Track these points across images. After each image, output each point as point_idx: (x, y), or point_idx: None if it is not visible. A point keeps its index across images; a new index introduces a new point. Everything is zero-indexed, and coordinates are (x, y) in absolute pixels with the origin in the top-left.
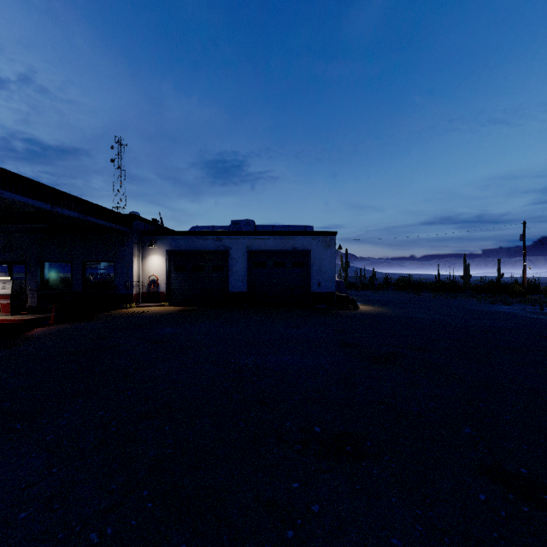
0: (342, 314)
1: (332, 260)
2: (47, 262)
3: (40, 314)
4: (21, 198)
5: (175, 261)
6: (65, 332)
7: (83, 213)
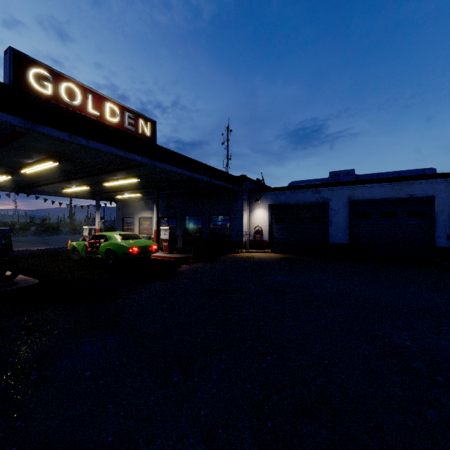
0: None
1: None
2: (187, 217)
3: (184, 254)
4: (174, 169)
5: (276, 213)
6: (200, 271)
7: (210, 177)
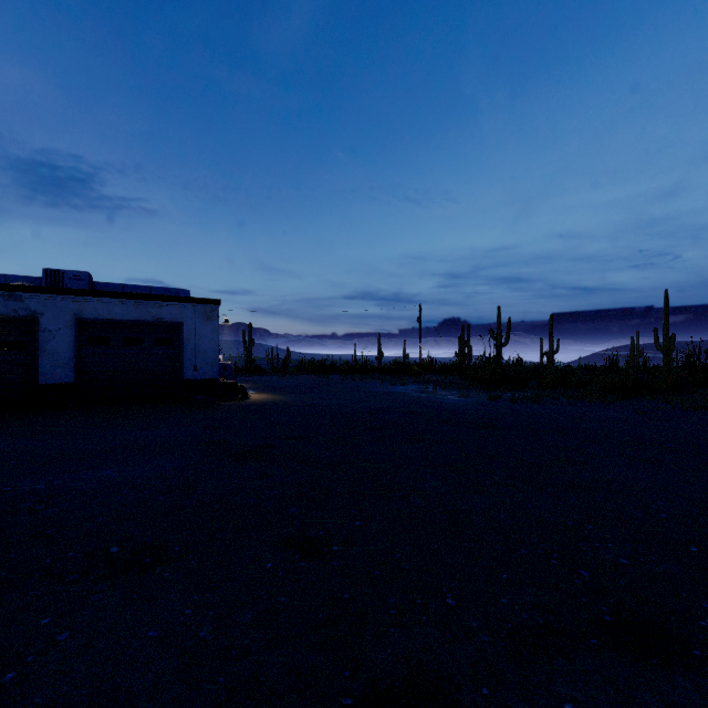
0: (224, 407)
1: (215, 337)
2: None
3: None
4: None
5: None
6: None
7: None
